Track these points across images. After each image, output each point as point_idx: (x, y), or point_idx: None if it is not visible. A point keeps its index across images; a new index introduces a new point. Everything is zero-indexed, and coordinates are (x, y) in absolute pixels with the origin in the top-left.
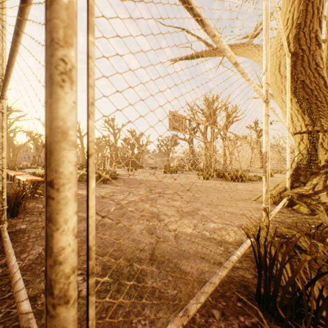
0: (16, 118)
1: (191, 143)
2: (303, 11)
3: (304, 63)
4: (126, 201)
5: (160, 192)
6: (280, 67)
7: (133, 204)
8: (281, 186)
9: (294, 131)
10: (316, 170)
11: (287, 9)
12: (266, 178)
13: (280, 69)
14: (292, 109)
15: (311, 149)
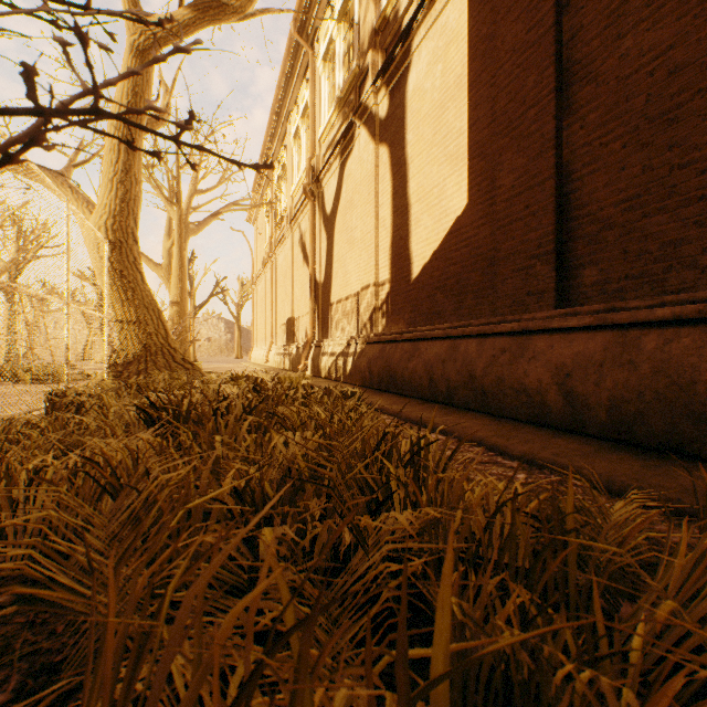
0: None
1: None
2: (121, 206)
3: (123, 255)
4: None
5: None
6: (100, 249)
7: None
8: (101, 377)
9: (117, 319)
10: (134, 360)
11: (106, 194)
12: (68, 365)
13: (100, 251)
14: (114, 297)
15: (131, 340)
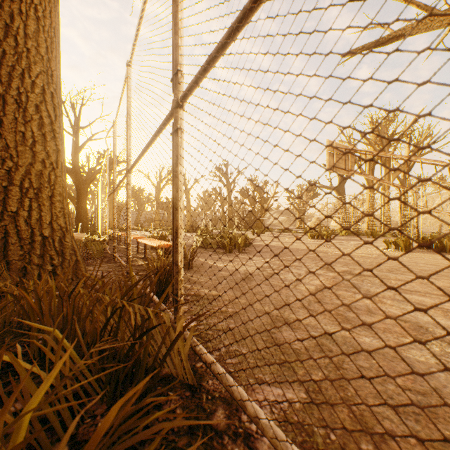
0: (119, 172)
1: (342, 192)
2: None
3: None
4: (311, 286)
5: (349, 271)
6: None
7: (330, 293)
8: None
9: None
10: None
11: None
12: None
13: None
14: None
15: None
